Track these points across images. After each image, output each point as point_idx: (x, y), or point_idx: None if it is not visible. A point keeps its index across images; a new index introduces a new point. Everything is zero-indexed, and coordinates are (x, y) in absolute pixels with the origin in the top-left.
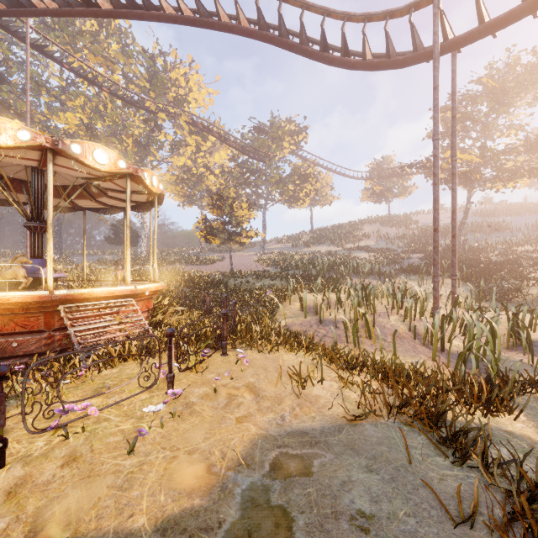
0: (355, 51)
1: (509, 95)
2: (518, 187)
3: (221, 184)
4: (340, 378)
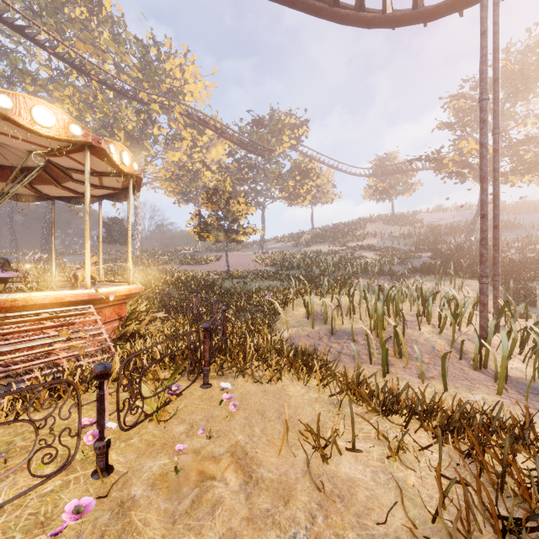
0: (370, 9)
1: (530, 79)
2: (534, 182)
3: (218, 180)
4: (387, 446)
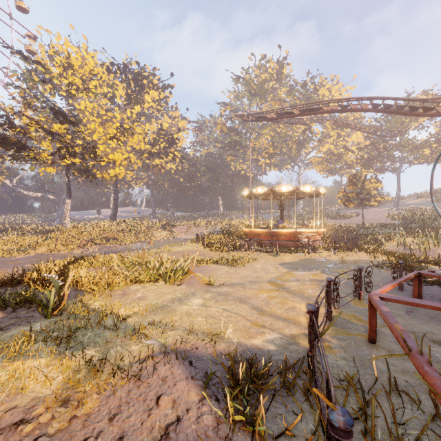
0: (438, 101)
1: None
2: None
3: (357, 159)
4: (386, 256)
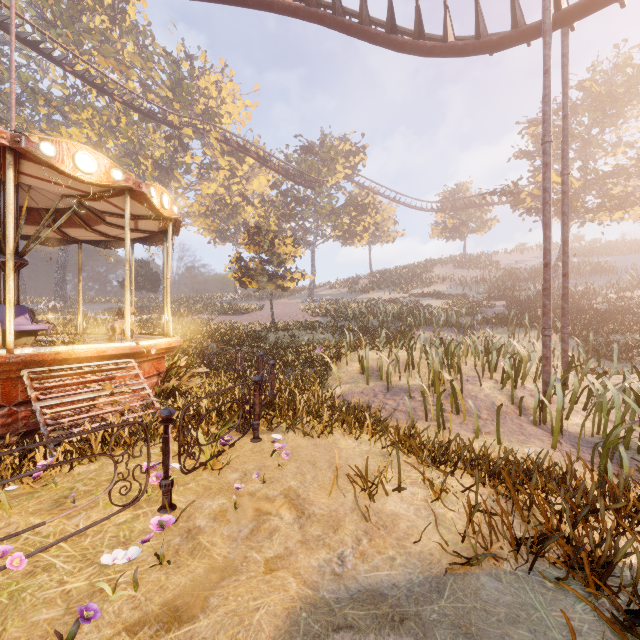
0: (431, 35)
1: (618, 103)
2: (626, 219)
3: (260, 216)
4: (429, 485)
